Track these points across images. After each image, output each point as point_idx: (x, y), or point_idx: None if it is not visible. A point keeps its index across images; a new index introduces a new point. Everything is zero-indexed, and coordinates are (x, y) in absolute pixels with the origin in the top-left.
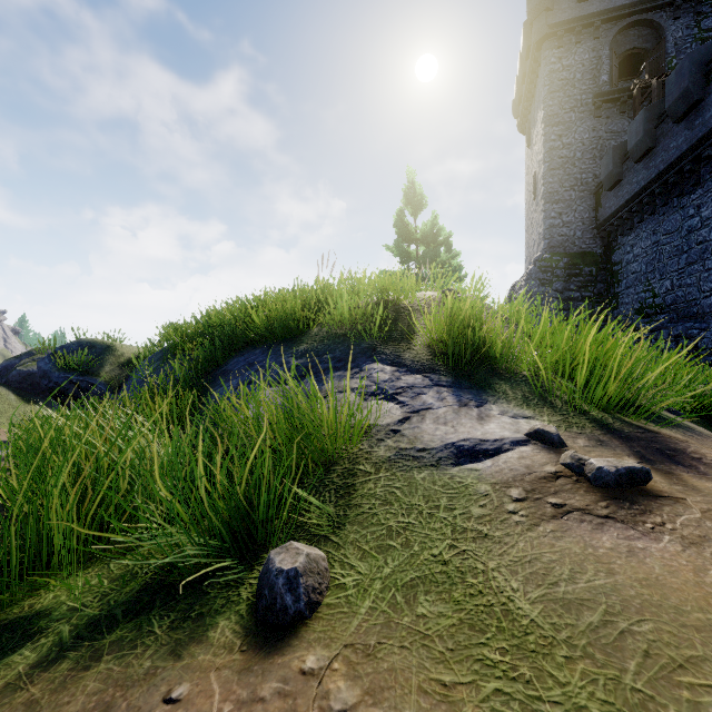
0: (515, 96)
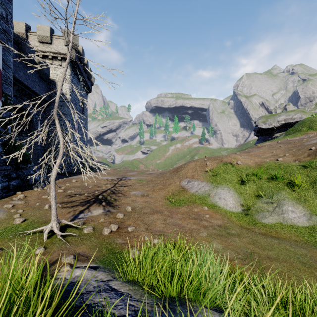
0: None
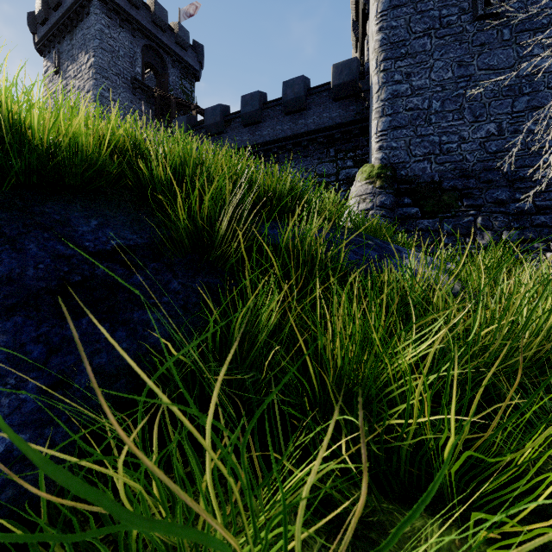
0: (39, 12)
